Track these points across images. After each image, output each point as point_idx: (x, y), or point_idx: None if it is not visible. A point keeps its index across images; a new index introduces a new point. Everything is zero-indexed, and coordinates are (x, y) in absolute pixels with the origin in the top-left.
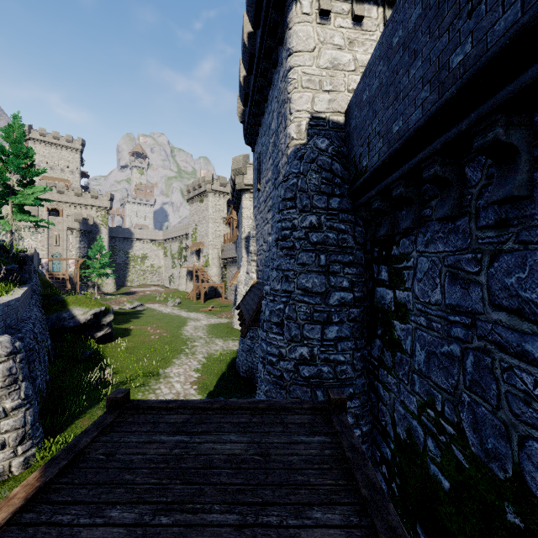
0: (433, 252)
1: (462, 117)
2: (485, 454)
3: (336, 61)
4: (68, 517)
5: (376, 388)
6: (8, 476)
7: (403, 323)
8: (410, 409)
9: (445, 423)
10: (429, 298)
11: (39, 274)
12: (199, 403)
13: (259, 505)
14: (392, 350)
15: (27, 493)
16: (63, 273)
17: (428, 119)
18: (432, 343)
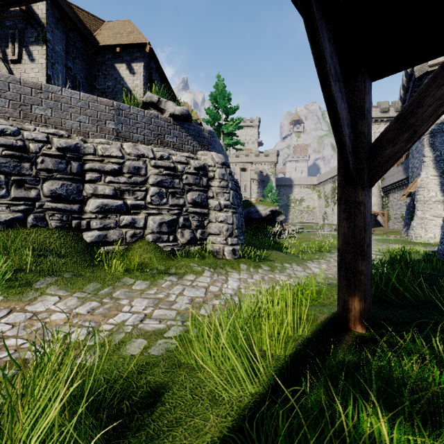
0: None
1: None
2: None
3: None
4: None
5: None
6: (222, 257)
7: None
8: None
9: None
10: None
11: None
12: None
13: None
14: None
15: None
16: None
17: None
18: None
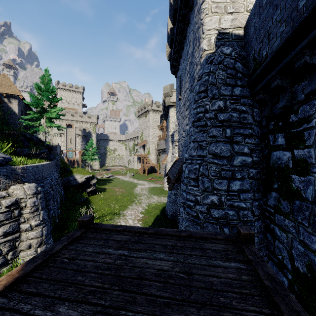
0: None
1: None
2: None
3: None
4: (28, 306)
5: (272, 230)
6: None
7: (302, 176)
8: (312, 248)
9: None
10: None
11: (61, 157)
12: (138, 229)
13: None
14: (289, 199)
15: (7, 282)
16: (73, 158)
17: None
18: None
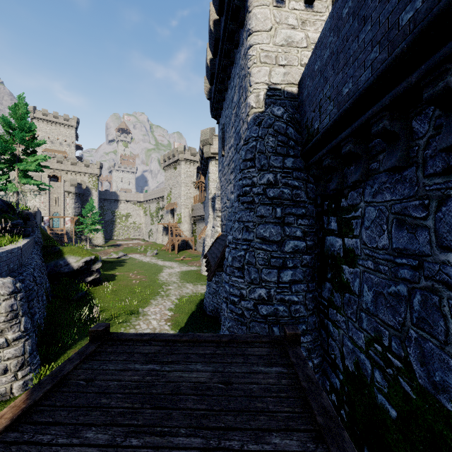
0: (380, 202)
1: (411, 71)
2: (432, 386)
3: (290, 39)
4: (48, 437)
5: (326, 326)
6: (10, 396)
7: (351, 267)
8: (358, 344)
9: (392, 357)
10: (377, 244)
11: (41, 229)
12: (170, 336)
13: (221, 430)
14: (341, 291)
15: (13, 414)
16: (61, 229)
17: (377, 77)
18: (379, 284)
